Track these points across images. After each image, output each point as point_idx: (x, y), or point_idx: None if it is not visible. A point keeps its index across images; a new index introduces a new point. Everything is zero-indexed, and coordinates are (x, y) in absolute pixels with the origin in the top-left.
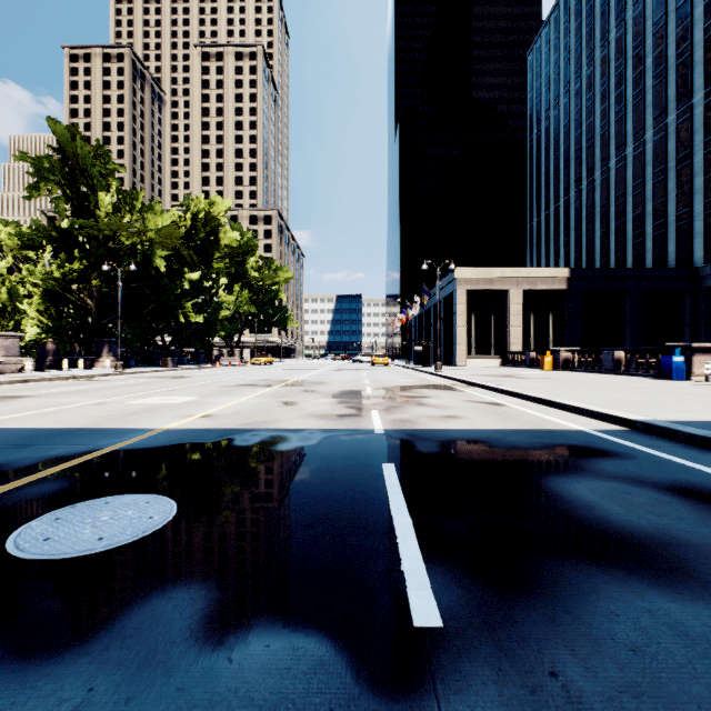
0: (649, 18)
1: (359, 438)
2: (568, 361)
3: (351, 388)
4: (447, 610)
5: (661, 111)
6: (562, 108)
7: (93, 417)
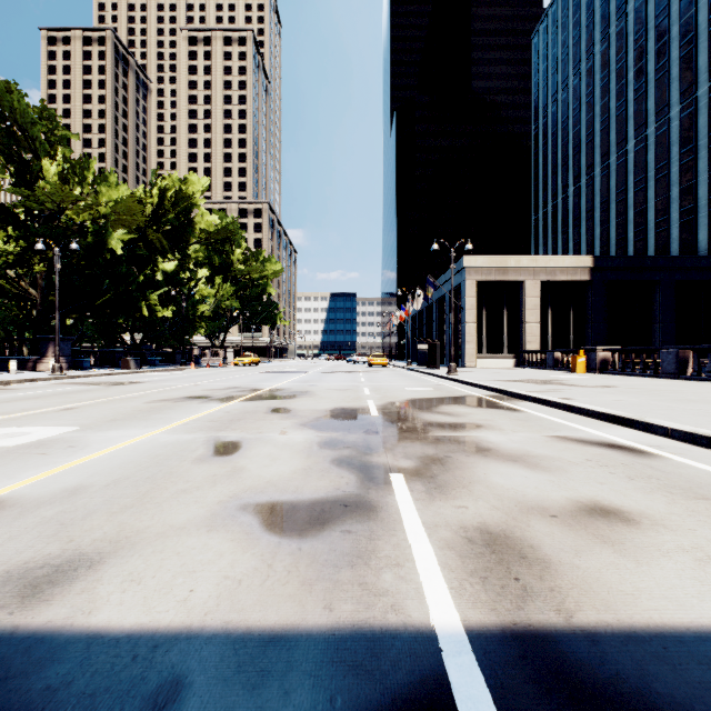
0: None
1: None
2: (606, 362)
3: (345, 403)
4: None
5: (690, 84)
6: (572, 90)
7: None
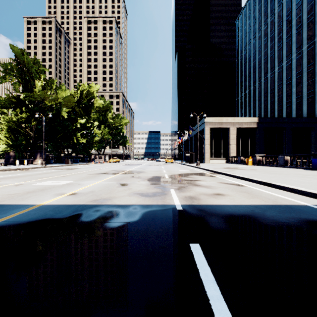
0: (294, 2)
1: (166, 213)
2: (260, 161)
3: (157, 175)
4: None
5: (300, 45)
6: (252, 45)
7: (4, 195)
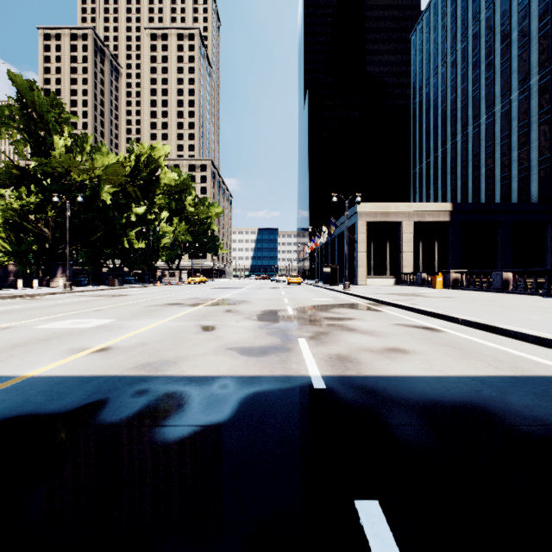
0: None
1: (292, 400)
2: (457, 281)
3: (272, 307)
4: None
5: (525, 75)
6: (440, 76)
7: None
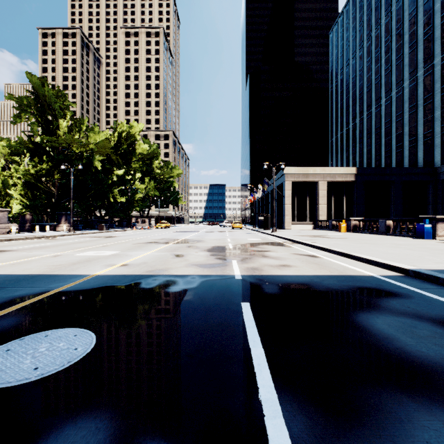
0: (406, 10)
1: (225, 282)
2: (356, 226)
3: (219, 244)
4: (297, 440)
5: (414, 69)
6: (351, 67)
7: (49, 266)
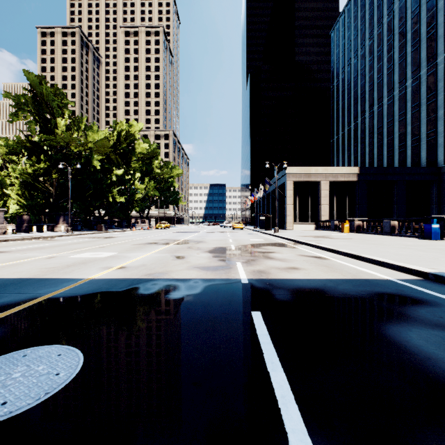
0: (409, 8)
1: (230, 287)
2: (359, 227)
3: (221, 245)
4: None
5: (417, 67)
6: (353, 66)
7: (42, 268)
